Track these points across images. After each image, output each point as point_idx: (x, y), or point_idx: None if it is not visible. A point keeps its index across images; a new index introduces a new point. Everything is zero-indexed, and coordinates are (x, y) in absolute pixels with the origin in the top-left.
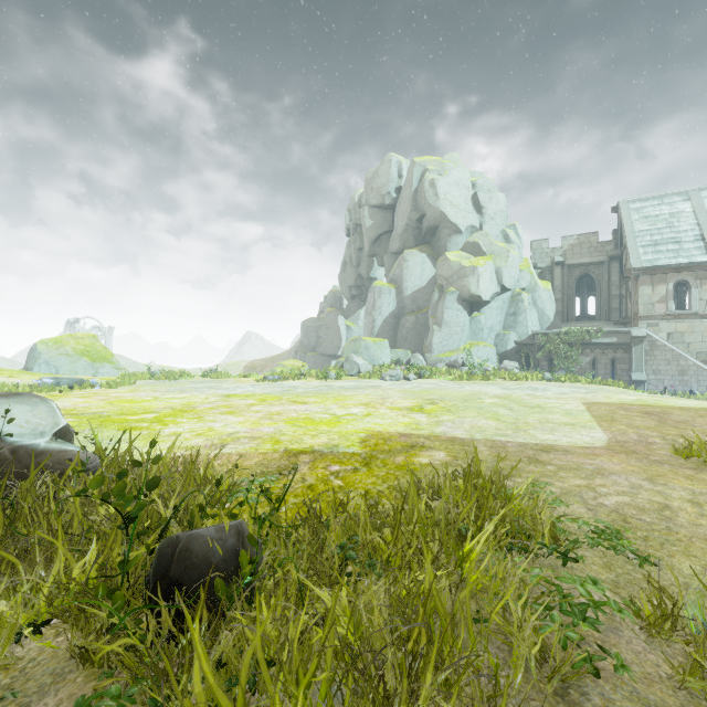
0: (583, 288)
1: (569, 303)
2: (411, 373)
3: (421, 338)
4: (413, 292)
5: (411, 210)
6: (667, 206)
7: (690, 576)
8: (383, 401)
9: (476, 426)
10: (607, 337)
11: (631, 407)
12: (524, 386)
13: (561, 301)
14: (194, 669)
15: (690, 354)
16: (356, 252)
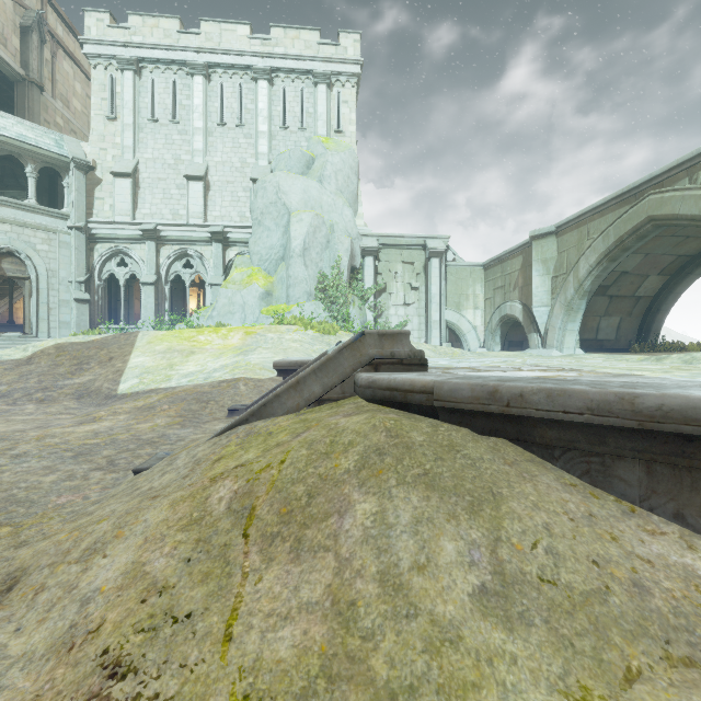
0: None
1: None
2: None
3: None
4: None
5: None
6: None
7: None
8: None
9: None
10: None
11: None
12: None
13: None
14: None
15: None
16: None
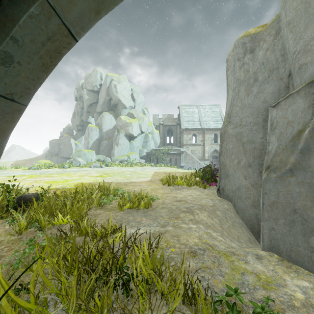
0: (170, 133)
1: (165, 138)
2: (103, 165)
3: (110, 150)
4: (107, 130)
5: (106, 95)
6: (192, 109)
7: None
8: (87, 174)
9: (116, 179)
10: (174, 151)
11: (166, 172)
12: (143, 168)
13: (162, 137)
14: (34, 205)
15: (196, 157)
16: (80, 109)
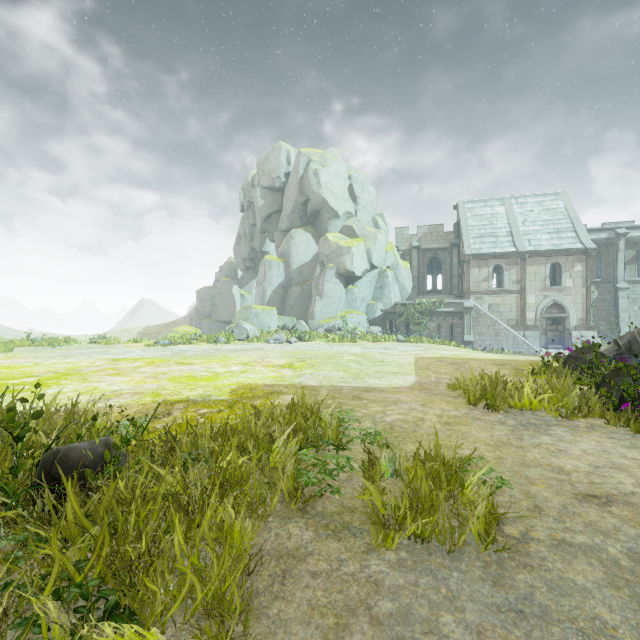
0: (434, 268)
1: (423, 279)
2: (293, 337)
3: (306, 307)
4: (299, 266)
5: (298, 194)
6: (490, 208)
7: (408, 452)
8: (262, 360)
9: (328, 377)
10: (447, 307)
11: (445, 359)
12: (380, 346)
13: (417, 277)
14: (68, 507)
15: (503, 320)
16: (249, 227)
